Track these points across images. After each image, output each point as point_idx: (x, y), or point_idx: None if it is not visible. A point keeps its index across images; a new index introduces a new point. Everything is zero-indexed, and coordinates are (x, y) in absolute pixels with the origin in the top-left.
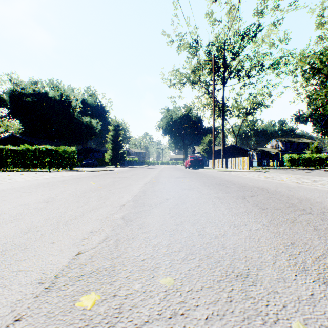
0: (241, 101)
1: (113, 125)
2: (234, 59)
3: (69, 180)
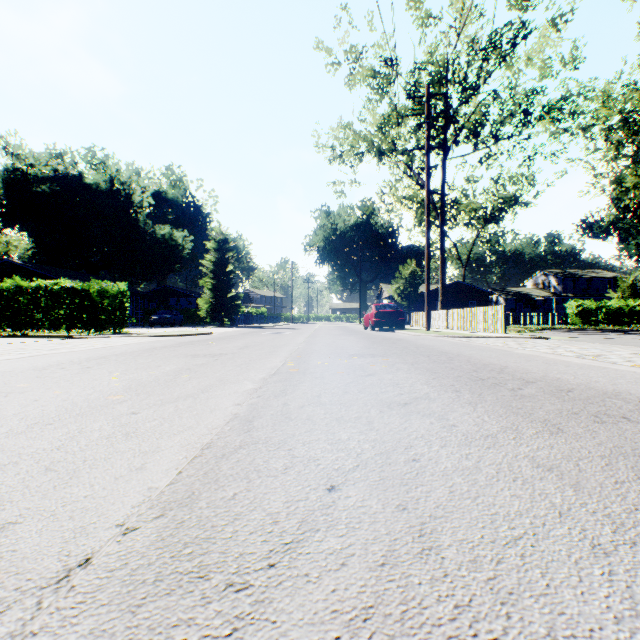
0: (474, 195)
1: (214, 241)
2: (467, 101)
3: (68, 363)
